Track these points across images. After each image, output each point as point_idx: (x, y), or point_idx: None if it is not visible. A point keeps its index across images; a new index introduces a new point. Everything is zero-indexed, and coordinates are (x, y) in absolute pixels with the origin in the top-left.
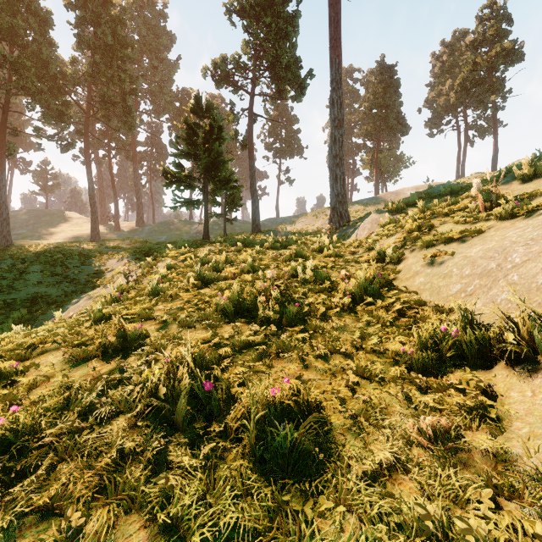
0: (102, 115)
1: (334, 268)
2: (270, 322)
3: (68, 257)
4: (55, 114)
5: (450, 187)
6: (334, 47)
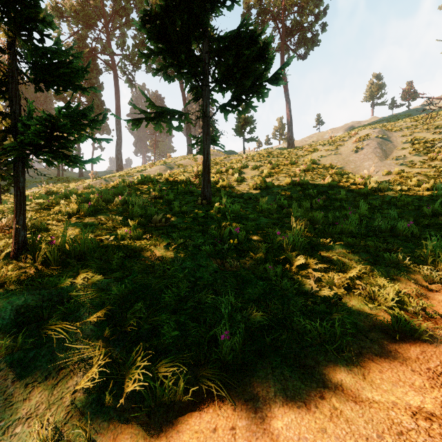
0: None
1: None
2: None
3: None
4: None
5: None
6: (117, 108)
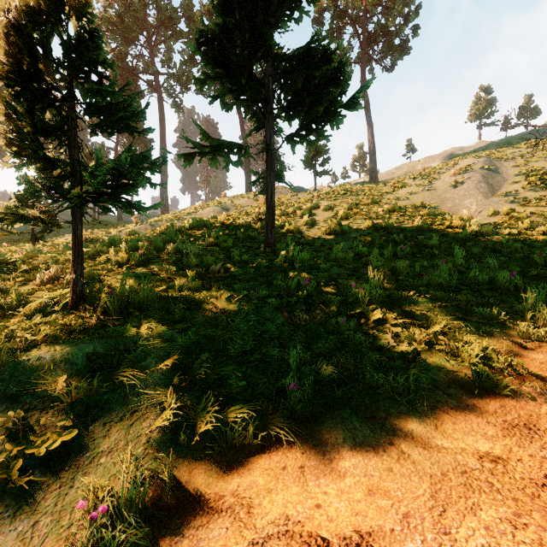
0: None
1: None
2: None
3: None
4: None
5: None
6: (162, 138)
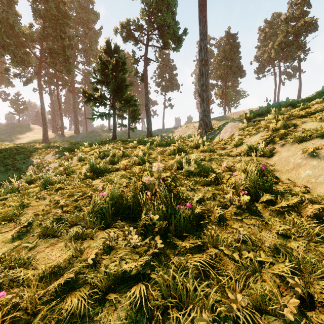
0: (51, 62)
1: (212, 160)
2: (155, 227)
3: (19, 153)
4: (19, 60)
5: (289, 101)
6: (202, 10)
